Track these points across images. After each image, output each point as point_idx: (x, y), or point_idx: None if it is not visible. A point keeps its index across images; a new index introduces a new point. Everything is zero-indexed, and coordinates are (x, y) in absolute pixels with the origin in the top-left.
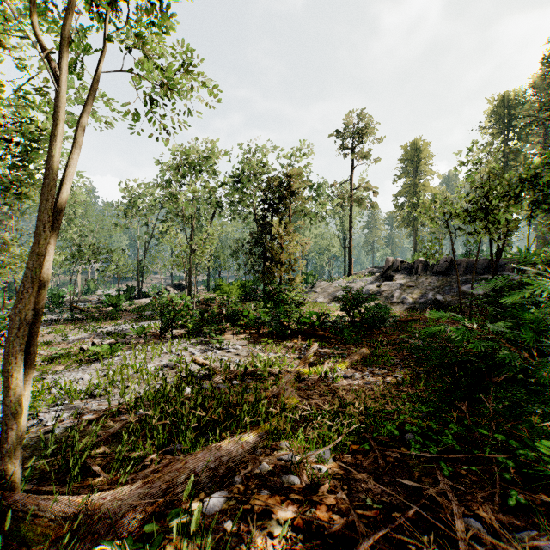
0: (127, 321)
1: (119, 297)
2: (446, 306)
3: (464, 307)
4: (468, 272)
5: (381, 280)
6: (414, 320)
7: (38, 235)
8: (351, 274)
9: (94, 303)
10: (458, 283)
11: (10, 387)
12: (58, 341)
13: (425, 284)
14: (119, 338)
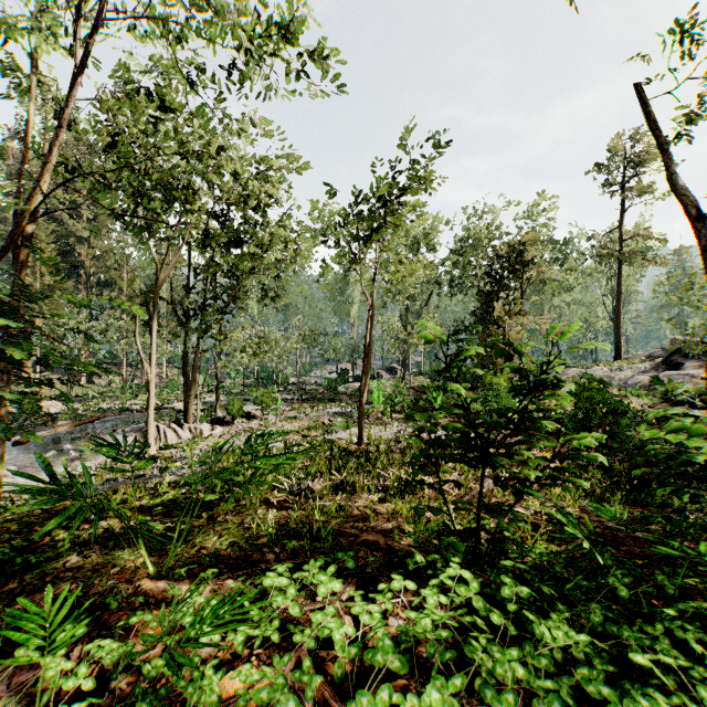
0: (348, 404)
1: (336, 381)
2: None
3: None
4: None
5: (661, 369)
6: None
7: (368, 367)
8: (618, 358)
9: (313, 385)
10: None
11: (362, 418)
12: (302, 417)
13: None
14: (346, 418)
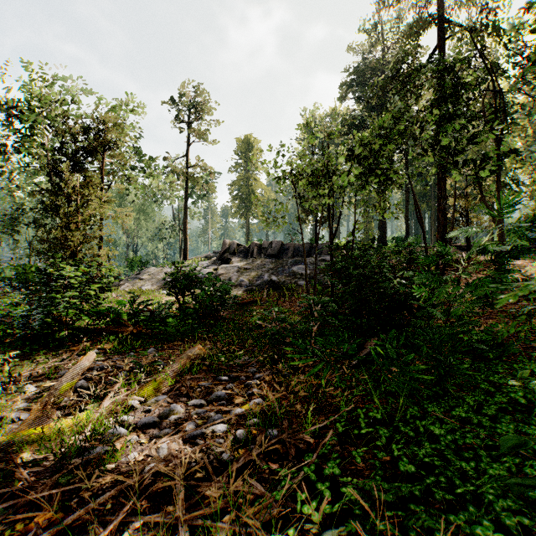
0: None
1: None
2: (281, 286)
3: (296, 286)
4: (296, 255)
5: (219, 264)
6: (255, 301)
7: None
8: (186, 259)
9: None
10: (304, 252)
11: None
12: None
13: (261, 266)
14: None
